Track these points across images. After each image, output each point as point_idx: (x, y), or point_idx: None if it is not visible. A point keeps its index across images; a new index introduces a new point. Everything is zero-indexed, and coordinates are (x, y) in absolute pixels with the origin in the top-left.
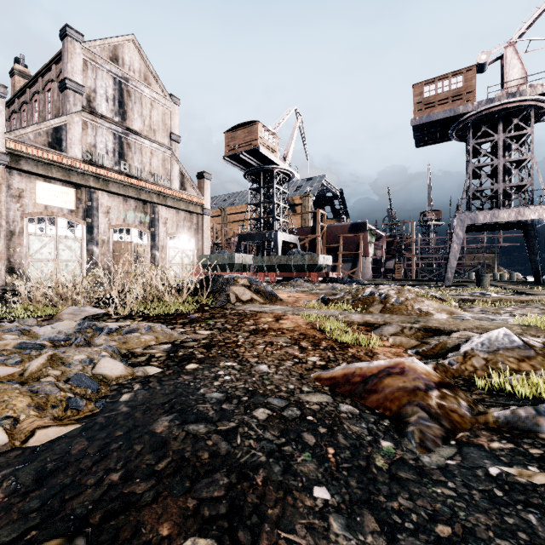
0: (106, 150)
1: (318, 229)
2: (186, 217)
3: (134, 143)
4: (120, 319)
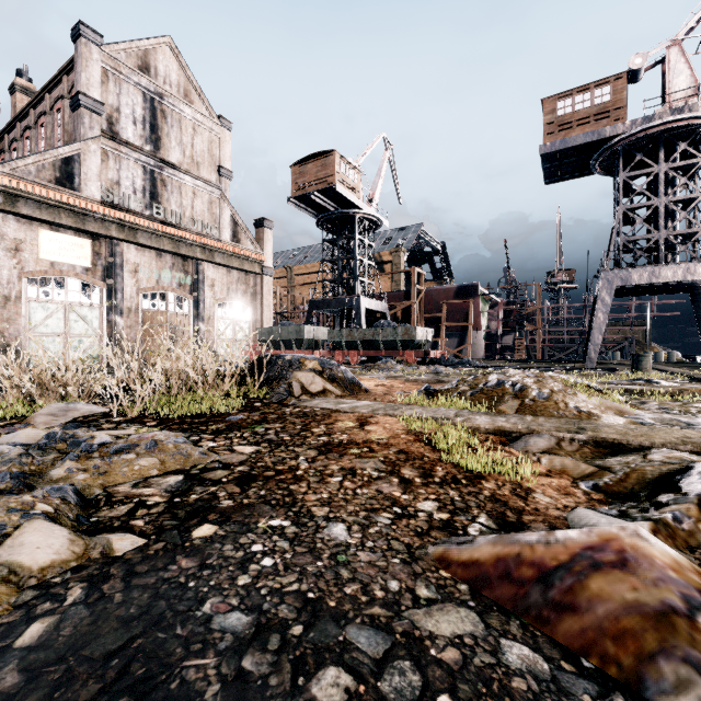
0: (134, 188)
1: (414, 294)
2: (241, 278)
3: (170, 180)
4: (123, 424)
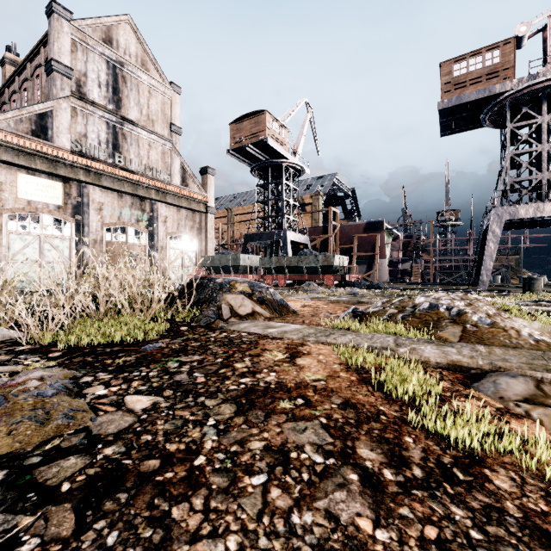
0: (99, 140)
1: (331, 228)
2: (188, 215)
3: (130, 134)
4: (21, 355)
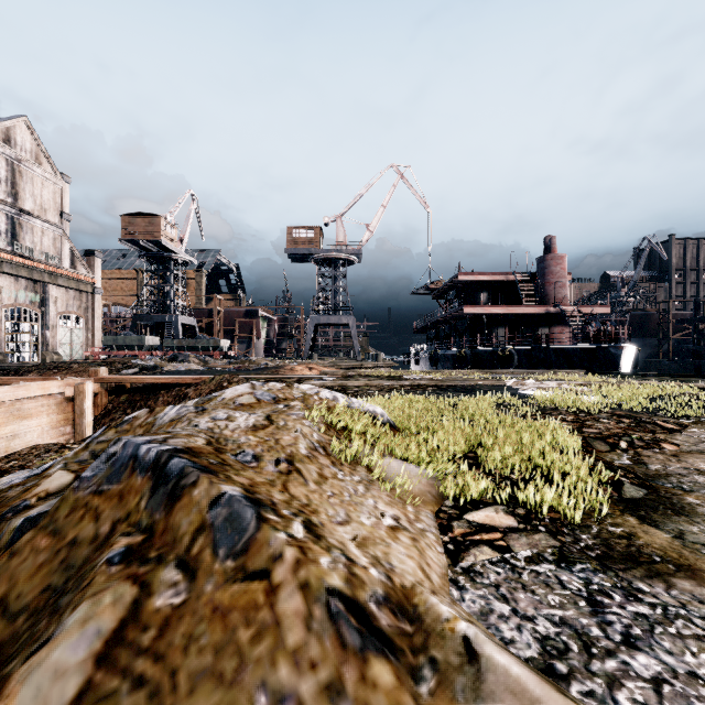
0: None
1: (216, 313)
2: (76, 296)
3: (25, 223)
4: None
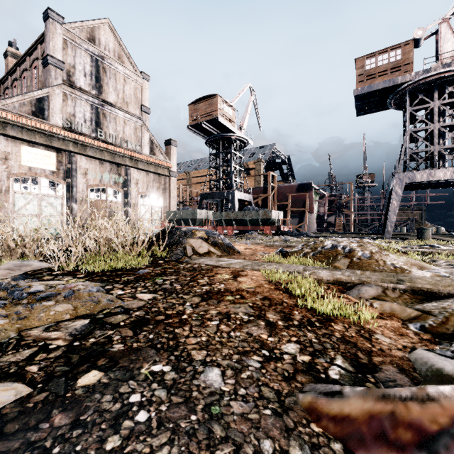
0: (84, 119)
1: (270, 189)
2: (155, 178)
3: (109, 113)
4: (59, 276)
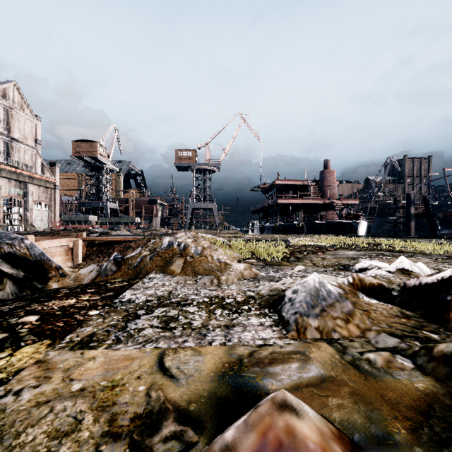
0: None
1: (130, 201)
2: (44, 190)
3: (15, 146)
4: None
